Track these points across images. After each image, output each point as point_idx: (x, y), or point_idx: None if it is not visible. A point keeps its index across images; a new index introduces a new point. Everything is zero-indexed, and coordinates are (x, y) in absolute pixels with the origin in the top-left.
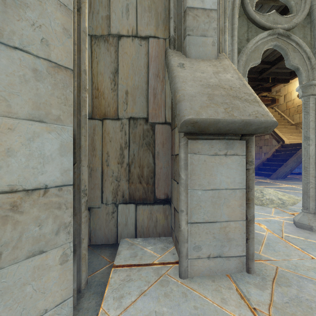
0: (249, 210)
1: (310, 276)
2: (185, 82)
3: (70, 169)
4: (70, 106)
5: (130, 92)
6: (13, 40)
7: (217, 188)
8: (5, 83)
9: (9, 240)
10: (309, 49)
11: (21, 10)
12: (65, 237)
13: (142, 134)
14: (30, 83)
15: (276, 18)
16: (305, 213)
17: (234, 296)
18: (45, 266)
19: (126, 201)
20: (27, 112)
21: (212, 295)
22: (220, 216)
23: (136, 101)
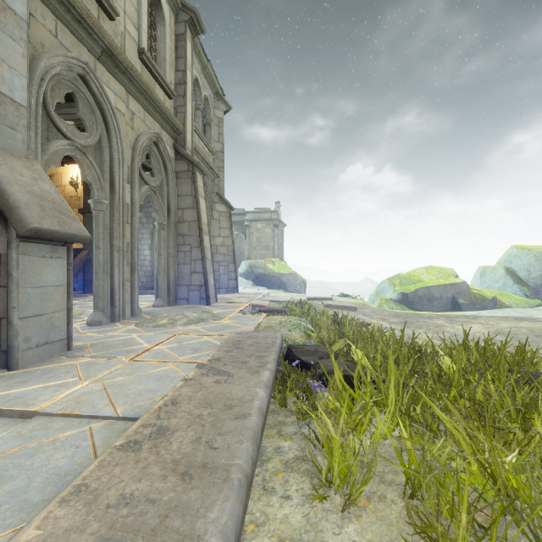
0: (70, 301)
1: (107, 339)
2: (11, 184)
3: None
4: None
5: None
6: None
7: (45, 286)
8: None
9: None
10: (100, 170)
11: None
12: None
13: None
14: None
15: (75, 131)
16: (97, 312)
17: (67, 359)
18: None
19: None
20: None
21: (51, 364)
22: (48, 309)
23: None
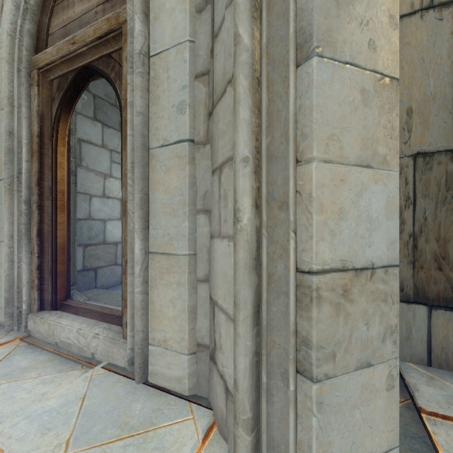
0: None
1: None
2: None
3: (396, 240)
4: (396, 139)
5: (417, 108)
6: (344, 54)
7: None
8: (338, 117)
9: (341, 339)
10: None
11: (351, 7)
12: (391, 349)
13: (443, 181)
14: (358, 111)
15: None
16: None
17: None
18: (372, 388)
19: (408, 299)
20: (355, 155)
21: None
22: None
23: (430, 123)
